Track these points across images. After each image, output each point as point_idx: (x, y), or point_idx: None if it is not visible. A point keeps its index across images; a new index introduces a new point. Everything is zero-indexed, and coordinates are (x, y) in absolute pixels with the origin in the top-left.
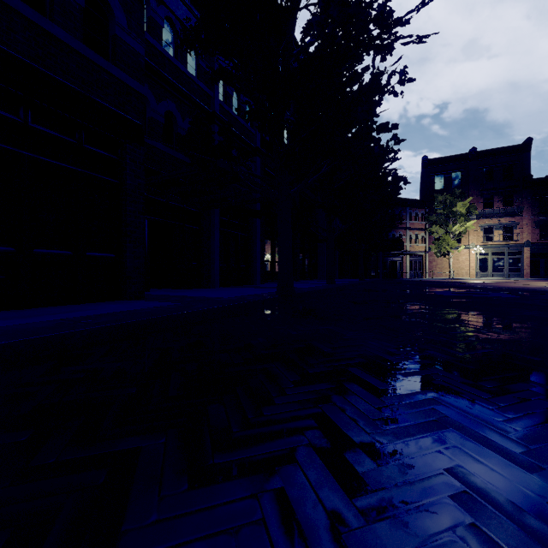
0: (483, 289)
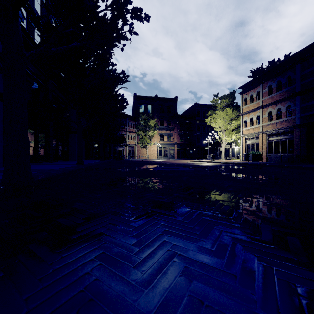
0: (170, 165)
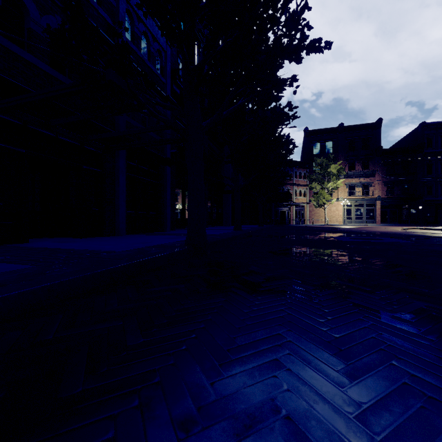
0: (367, 234)
